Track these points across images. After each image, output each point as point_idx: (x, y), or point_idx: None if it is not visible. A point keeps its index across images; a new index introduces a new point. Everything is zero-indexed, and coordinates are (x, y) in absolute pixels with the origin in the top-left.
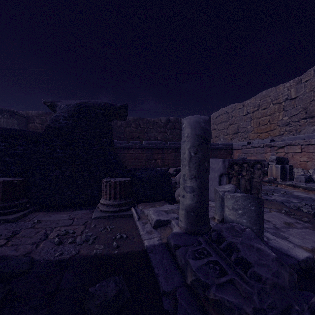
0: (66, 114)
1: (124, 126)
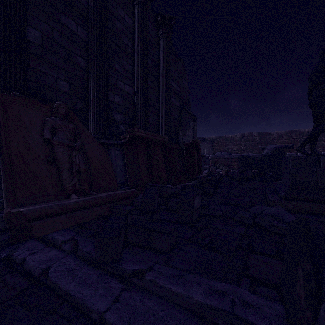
0: (270, 151)
1: (276, 139)
